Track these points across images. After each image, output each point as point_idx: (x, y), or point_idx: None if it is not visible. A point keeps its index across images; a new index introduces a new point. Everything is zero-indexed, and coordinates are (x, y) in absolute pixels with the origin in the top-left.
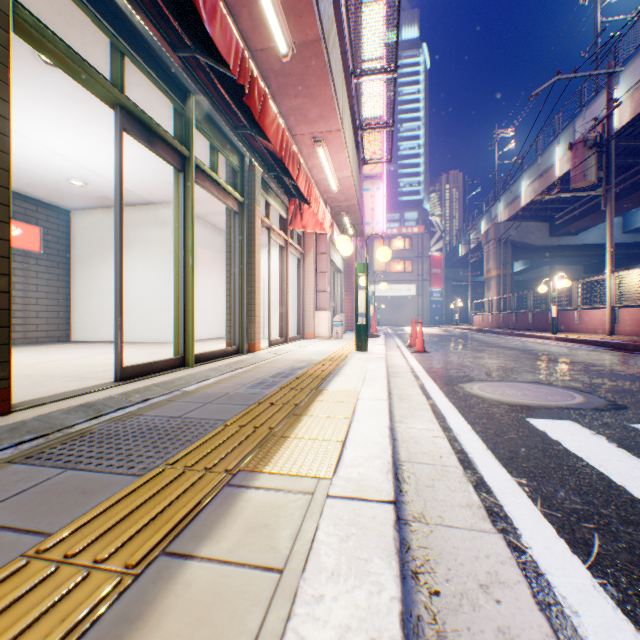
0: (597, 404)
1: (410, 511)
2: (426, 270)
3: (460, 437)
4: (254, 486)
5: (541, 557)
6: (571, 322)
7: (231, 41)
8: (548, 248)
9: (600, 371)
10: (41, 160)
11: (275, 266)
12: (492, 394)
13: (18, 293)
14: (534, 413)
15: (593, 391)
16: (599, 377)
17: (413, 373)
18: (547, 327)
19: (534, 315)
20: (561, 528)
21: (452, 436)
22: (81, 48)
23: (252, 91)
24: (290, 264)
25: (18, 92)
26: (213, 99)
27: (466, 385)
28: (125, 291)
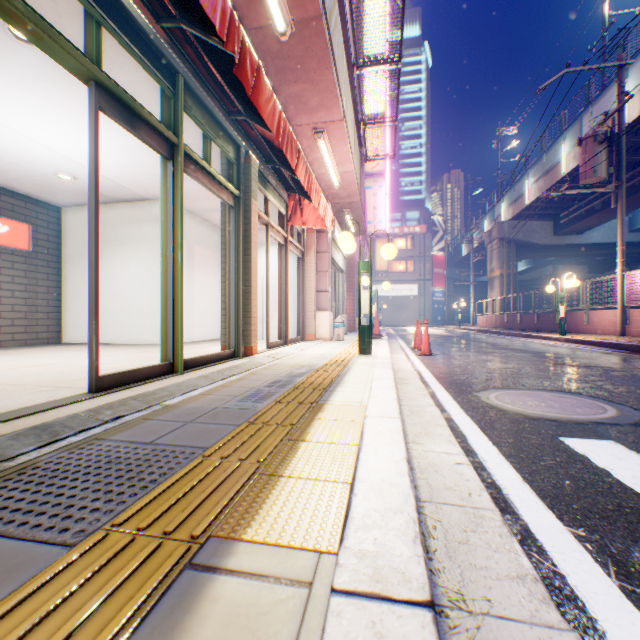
0: (635, 418)
1: (443, 588)
2: (428, 270)
3: (488, 464)
4: (227, 569)
5: None
6: (579, 323)
7: None
8: (552, 247)
9: (623, 377)
10: (25, 152)
11: (274, 265)
12: (513, 405)
13: (5, 293)
14: (566, 430)
15: (624, 401)
16: (624, 384)
17: (421, 379)
18: (553, 328)
19: (540, 315)
20: None
21: (478, 462)
22: (55, 21)
23: (243, 61)
24: (290, 263)
25: None
26: (203, 80)
27: (481, 394)
28: (118, 291)
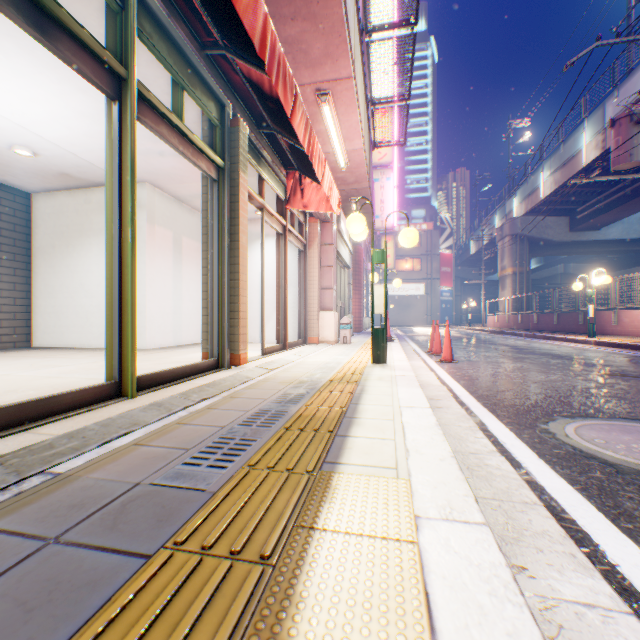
0: None
1: None
2: (435, 268)
3: None
4: None
5: None
6: (607, 323)
7: None
8: (567, 244)
9: None
10: None
11: (273, 259)
12: (616, 452)
13: None
14: None
15: None
16: None
17: (457, 399)
18: (576, 329)
19: (560, 315)
20: None
21: None
22: None
23: None
24: (291, 257)
25: None
26: None
27: (553, 427)
28: (93, 288)
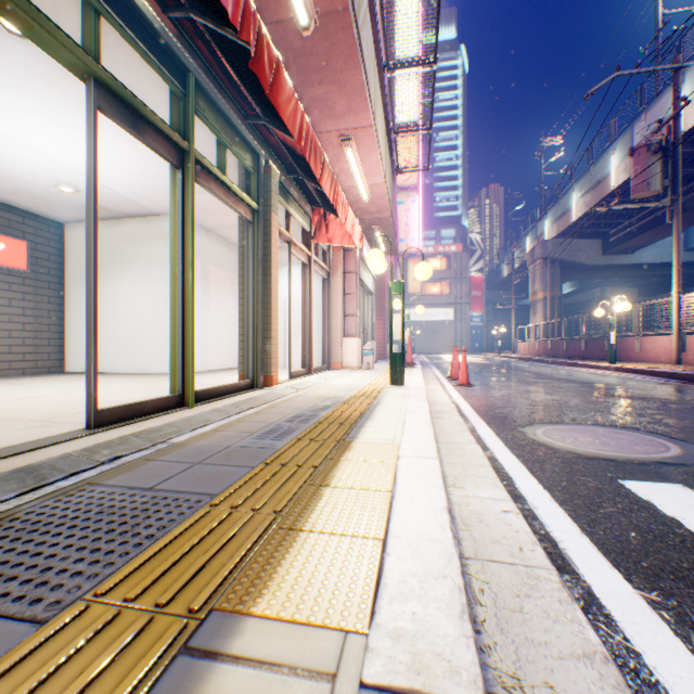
0: None
1: (496, 671)
2: (465, 292)
3: (539, 512)
4: (230, 655)
5: None
6: (630, 350)
7: None
8: (600, 268)
9: (683, 410)
10: (22, 161)
11: (297, 287)
12: (563, 442)
13: (1, 317)
14: (626, 472)
15: (688, 438)
16: (686, 418)
17: (460, 412)
18: (602, 355)
19: (587, 342)
20: None
21: (528, 510)
22: (51, 11)
23: (260, 54)
24: (314, 284)
25: None
26: (217, 78)
27: (527, 429)
28: (125, 315)
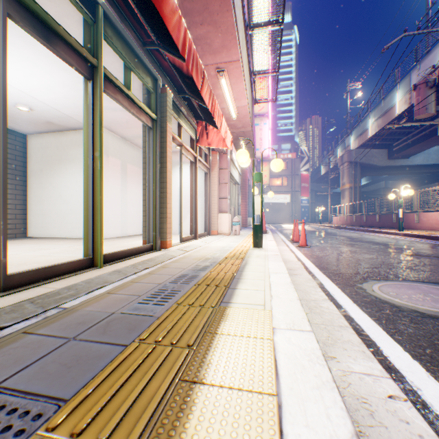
0: None
1: None
2: (297, 184)
3: (427, 397)
4: None
5: None
6: (411, 221)
7: None
8: (387, 168)
9: None
10: None
11: (188, 179)
12: (401, 299)
13: None
14: None
15: None
16: None
17: (307, 269)
18: (391, 225)
19: (380, 216)
20: None
21: (413, 393)
22: None
23: None
24: (199, 177)
25: None
26: (118, 7)
27: (365, 286)
28: (68, 198)
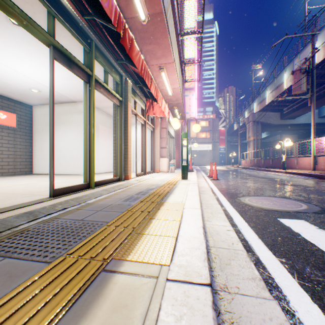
0: (315, 210)
1: (218, 283)
2: (217, 137)
3: (242, 230)
4: (120, 271)
5: (305, 319)
6: (292, 163)
7: (112, 6)
8: (279, 125)
9: (312, 190)
10: (15, 78)
11: (139, 134)
12: (256, 203)
13: (4, 149)
14: (281, 215)
15: (311, 202)
16: (312, 194)
17: (212, 191)
18: (280, 166)
19: (273, 160)
20: (313, 296)
21: (237, 230)
22: (32, 15)
23: (125, 36)
24: (147, 133)
25: (0, 40)
26: (105, 44)
27: (241, 198)
28: (61, 147)
